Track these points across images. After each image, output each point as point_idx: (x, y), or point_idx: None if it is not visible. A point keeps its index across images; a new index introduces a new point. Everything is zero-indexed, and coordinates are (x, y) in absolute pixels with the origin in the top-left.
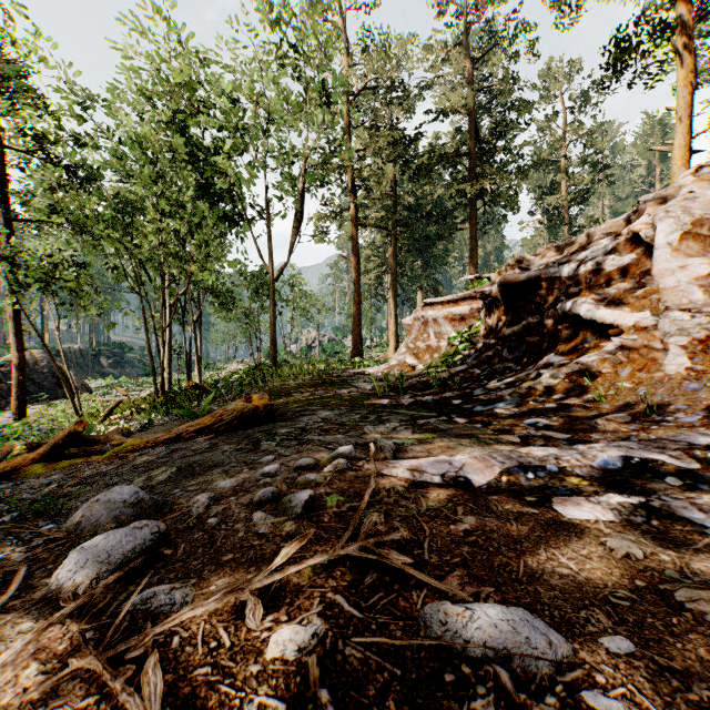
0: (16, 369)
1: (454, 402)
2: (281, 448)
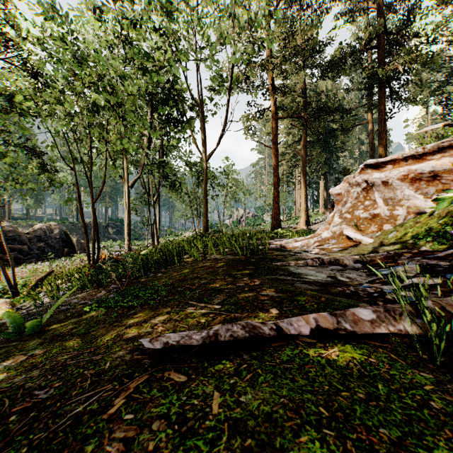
0: None
1: None
2: None
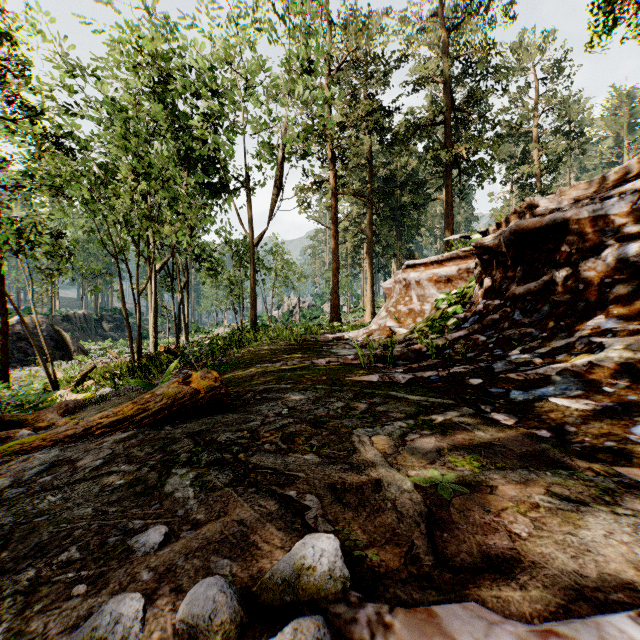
0: None
1: (471, 381)
2: (196, 494)
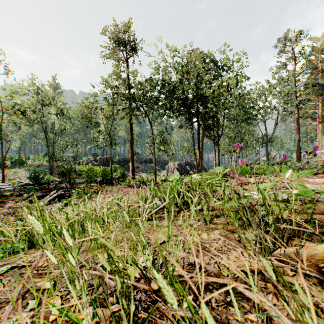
0: (214, 164)
1: None
2: None
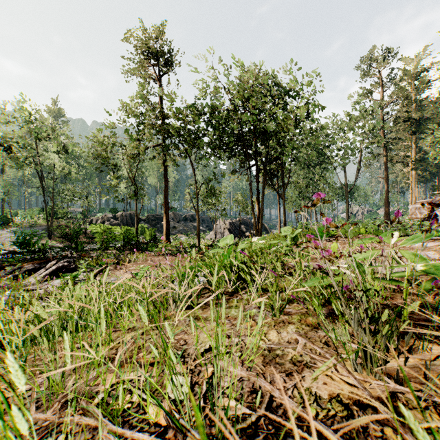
0: (279, 223)
1: None
2: None
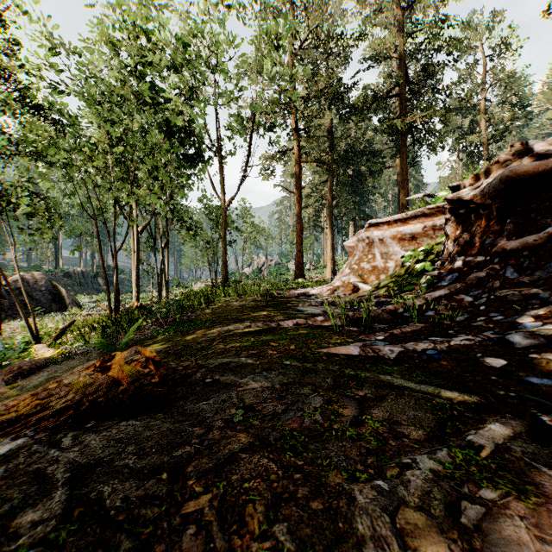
0: None
1: (489, 362)
2: None
